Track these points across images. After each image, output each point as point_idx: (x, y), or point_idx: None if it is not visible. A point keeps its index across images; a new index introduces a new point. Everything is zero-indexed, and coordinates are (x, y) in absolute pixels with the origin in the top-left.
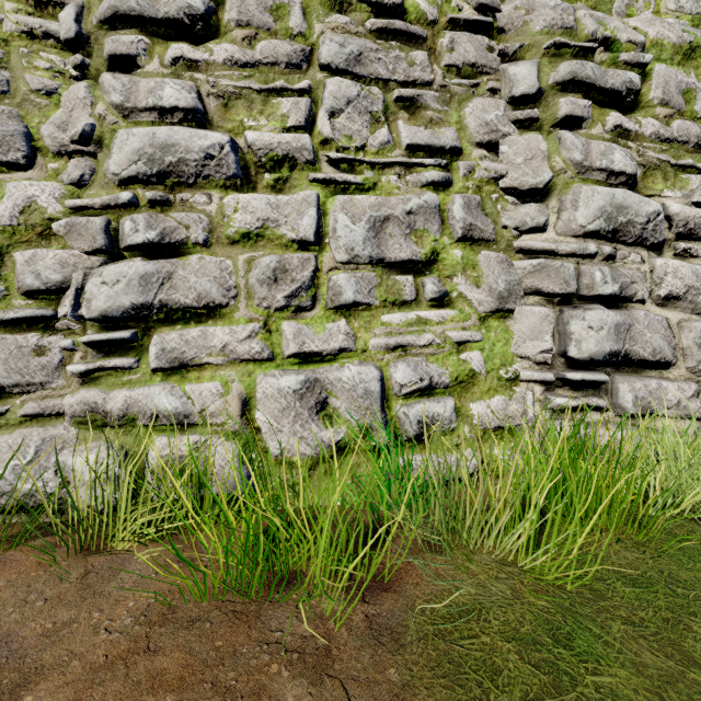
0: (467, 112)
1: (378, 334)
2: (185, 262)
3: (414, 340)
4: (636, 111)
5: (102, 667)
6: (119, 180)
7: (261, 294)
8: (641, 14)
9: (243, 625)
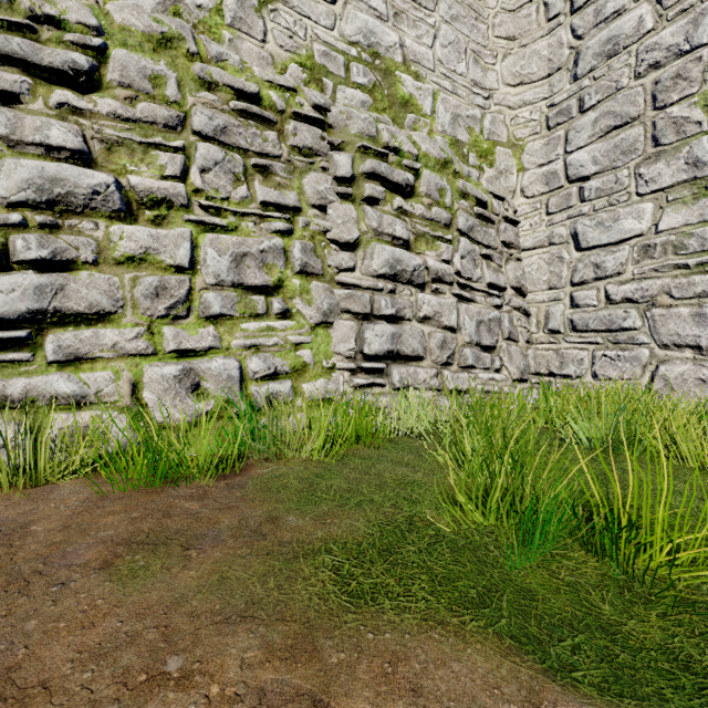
0: (305, 182)
1: (238, 337)
2: (76, 277)
3: (265, 341)
4: (413, 197)
5: (73, 515)
6: (8, 203)
7: (145, 305)
8: (422, 130)
9: (155, 494)
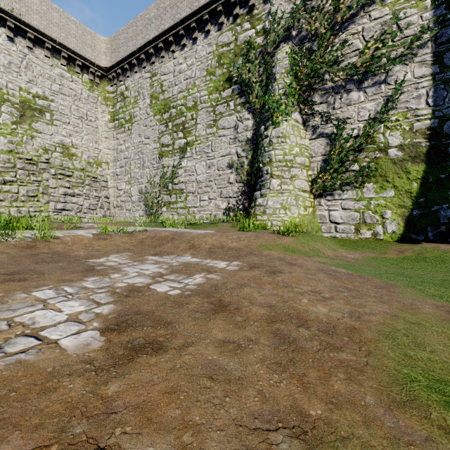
0: (43, 175)
1: (28, 205)
2: None
3: (34, 206)
4: (73, 177)
5: None
6: None
7: (10, 199)
8: (78, 160)
9: None
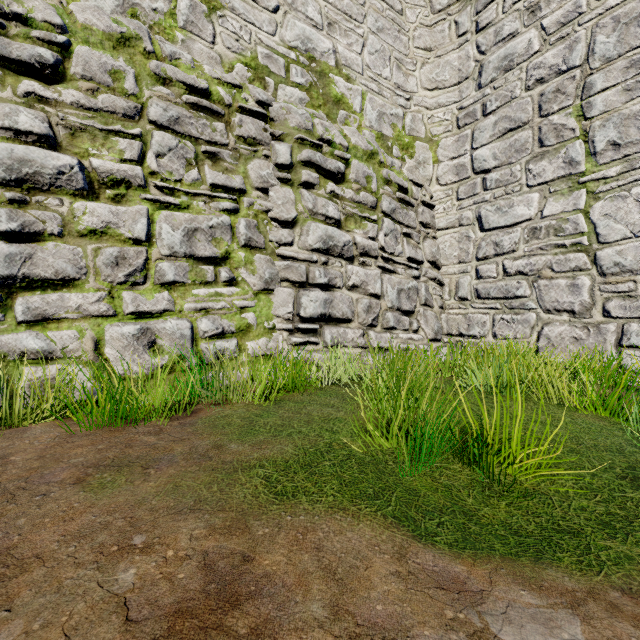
0: (250, 167)
1: (190, 301)
2: (43, 247)
3: (213, 305)
4: (344, 183)
5: (47, 448)
6: None
7: (106, 272)
8: (352, 125)
9: (117, 432)
